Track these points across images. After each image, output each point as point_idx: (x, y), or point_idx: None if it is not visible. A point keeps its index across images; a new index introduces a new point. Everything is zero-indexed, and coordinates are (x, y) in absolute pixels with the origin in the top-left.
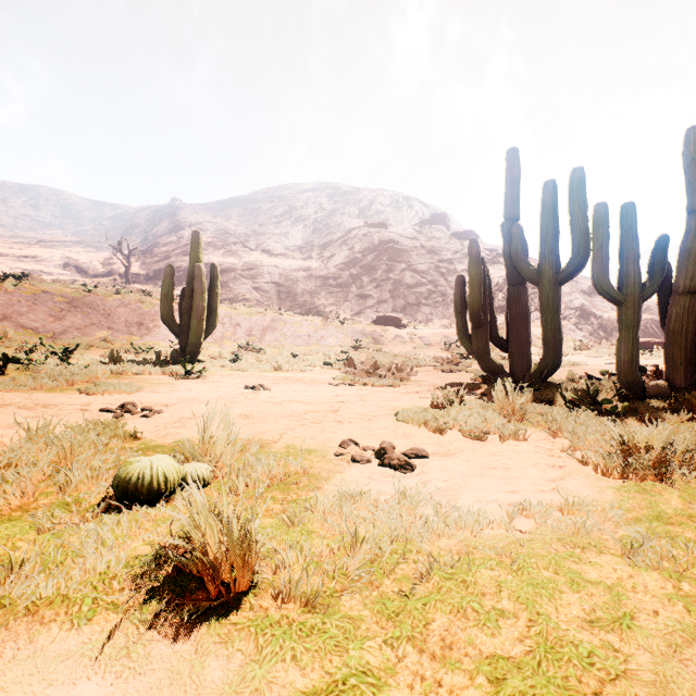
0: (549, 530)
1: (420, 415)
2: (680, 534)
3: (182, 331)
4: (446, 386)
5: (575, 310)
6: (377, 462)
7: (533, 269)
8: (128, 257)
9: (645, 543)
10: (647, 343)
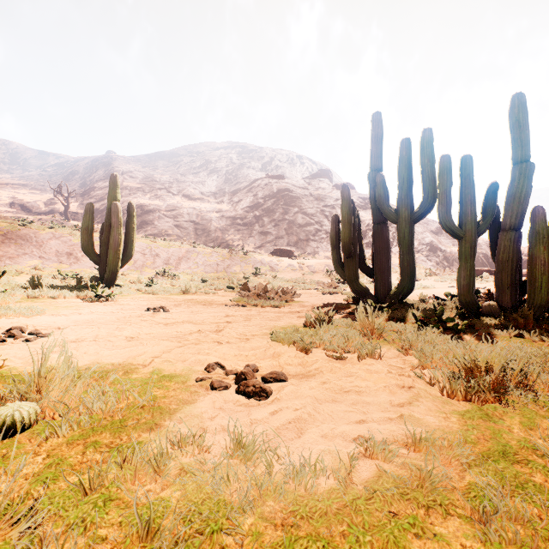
0: (392, 480)
1: (291, 335)
2: (529, 478)
3: (101, 260)
4: (323, 306)
5: (426, 245)
6: (235, 388)
7: (392, 210)
8: (67, 198)
9: (498, 511)
10: (479, 270)
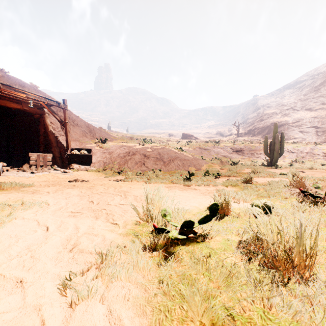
0: None
1: None
2: None
3: (270, 156)
4: None
5: None
6: None
7: None
8: (238, 127)
9: None
10: None
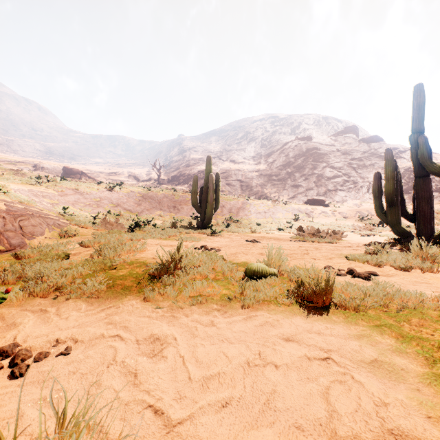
0: None
1: (363, 257)
2: None
3: (201, 210)
4: (368, 244)
5: None
6: (350, 276)
7: (436, 165)
8: (159, 170)
9: None
10: None
